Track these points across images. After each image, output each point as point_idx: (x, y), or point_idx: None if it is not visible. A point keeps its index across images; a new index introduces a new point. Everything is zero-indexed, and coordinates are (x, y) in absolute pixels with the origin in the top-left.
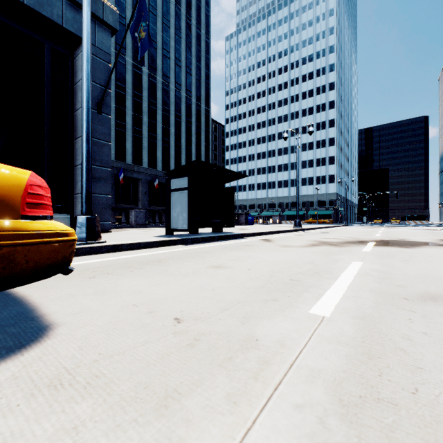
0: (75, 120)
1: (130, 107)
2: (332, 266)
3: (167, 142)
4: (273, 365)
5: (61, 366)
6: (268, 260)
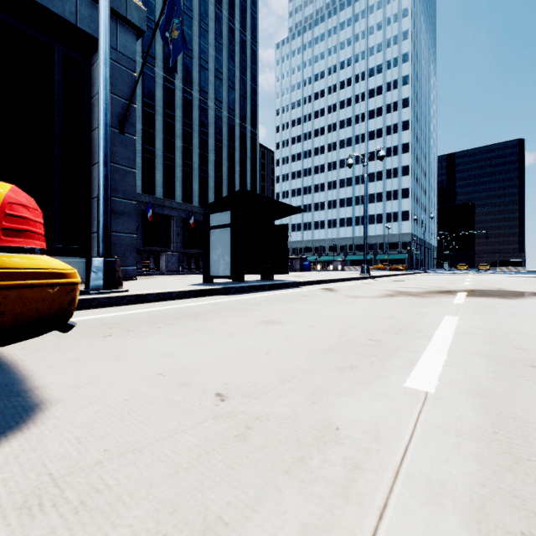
0: (93, 142)
1: (160, 129)
2: (420, 322)
3: (205, 172)
4: (368, 471)
5: (45, 471)
6: (335, 314)
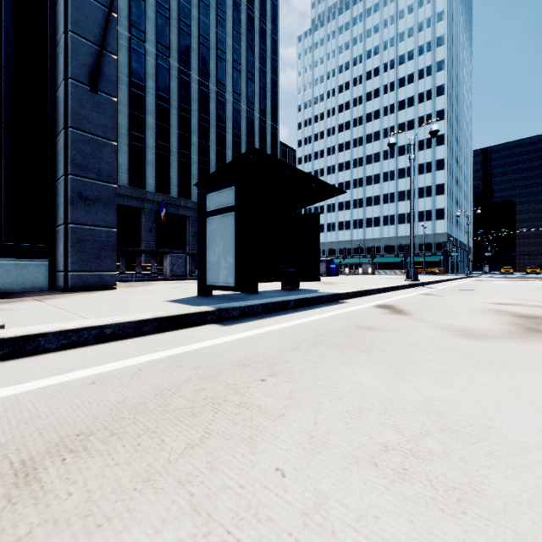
0: (57, 105)
1: (175, 124)
2: None
3: None
4: None
5: None
6: None
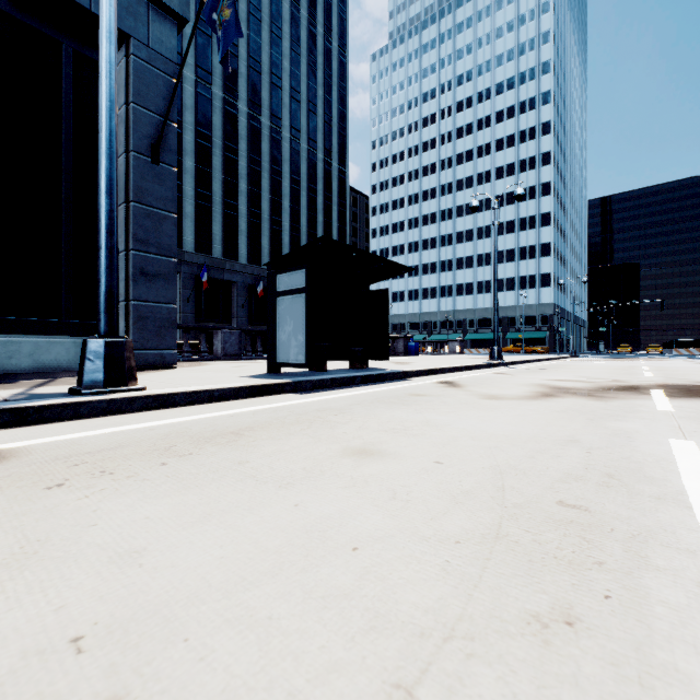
0: None
1: (219, 167)
2: (634, 455)
3: (277, 223)
4: None
5: None
6: (472, 433)
